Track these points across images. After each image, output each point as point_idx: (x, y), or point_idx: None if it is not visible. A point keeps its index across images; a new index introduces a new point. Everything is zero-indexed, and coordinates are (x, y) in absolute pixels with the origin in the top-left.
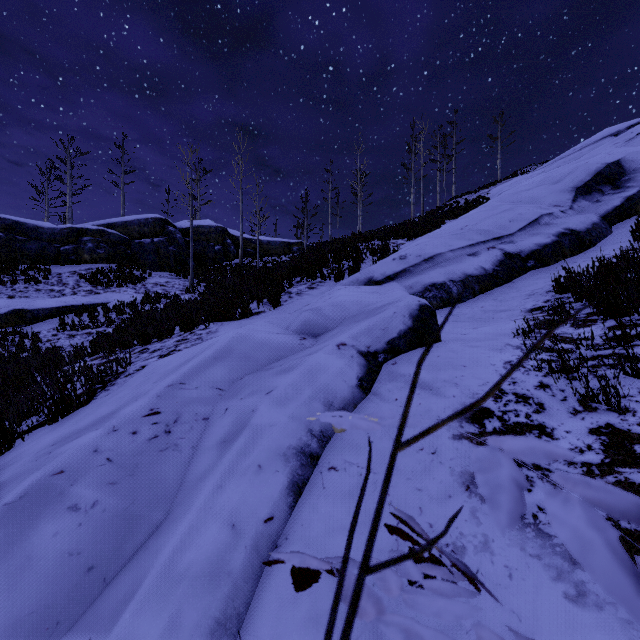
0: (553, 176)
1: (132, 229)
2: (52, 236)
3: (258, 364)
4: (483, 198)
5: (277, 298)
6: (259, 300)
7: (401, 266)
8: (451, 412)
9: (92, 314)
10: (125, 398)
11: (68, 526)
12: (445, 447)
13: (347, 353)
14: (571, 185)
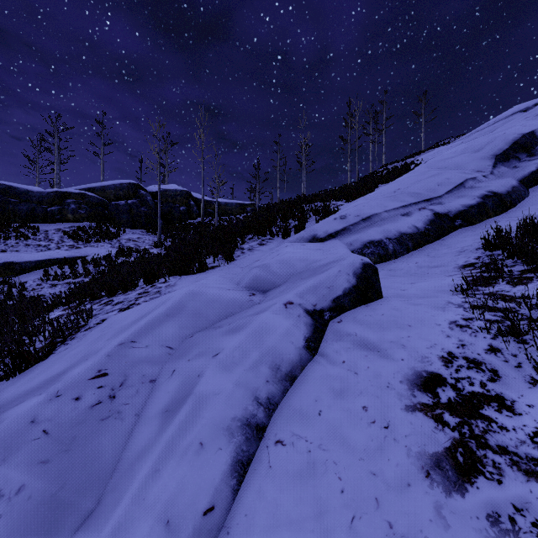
0: (474, 145)
1: (109, 192)
2: (40, 198)
3: (208, 321)
4: (410, 165)
5: (231, 254)
6: (215, 255)
7: (341, 225)
8: (401, 378)
9: (72, 266)
10: (78, 355)
11: None
12: (398, 420)
13: (294, 312)
14: (491, 153)
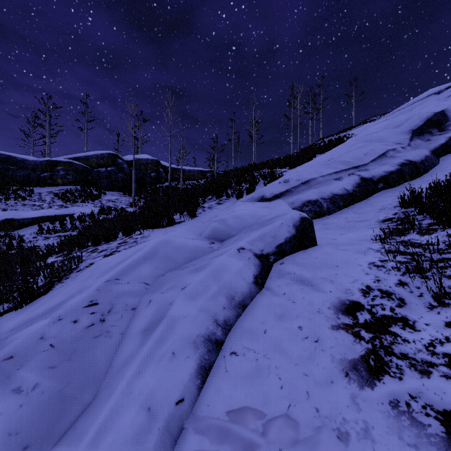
0: (395, 122)
1: (92, 161)
2: (35, 166)
3: (177, 263)
4: (342, 139)
5: (194, 211)
6: (181, 212)
7: (285, 187)
8: (329, 305)
9: (62, 222)
10: (73, 290)
11: (10, 407)
12: (326, 336)
13: (245, 256)
14: (408, 128)
